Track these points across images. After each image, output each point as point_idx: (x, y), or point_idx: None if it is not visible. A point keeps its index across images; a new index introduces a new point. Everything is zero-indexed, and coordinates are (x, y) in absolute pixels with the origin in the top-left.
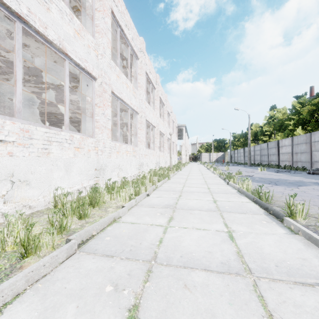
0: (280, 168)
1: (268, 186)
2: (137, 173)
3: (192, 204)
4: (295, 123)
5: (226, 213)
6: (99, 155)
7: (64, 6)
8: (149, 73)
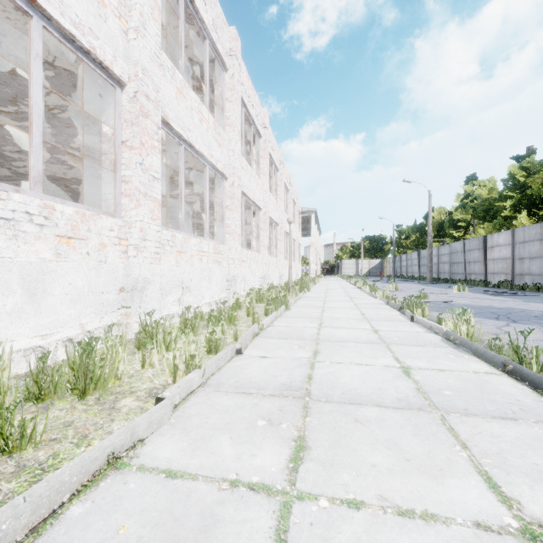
0: (489, 286)
1: (500, 324)
2: (224, 296)
3: (350, 381)
4: (516, 204)
5: (458, 417)
6: (132, 258)
7: None
8: (249, 104)
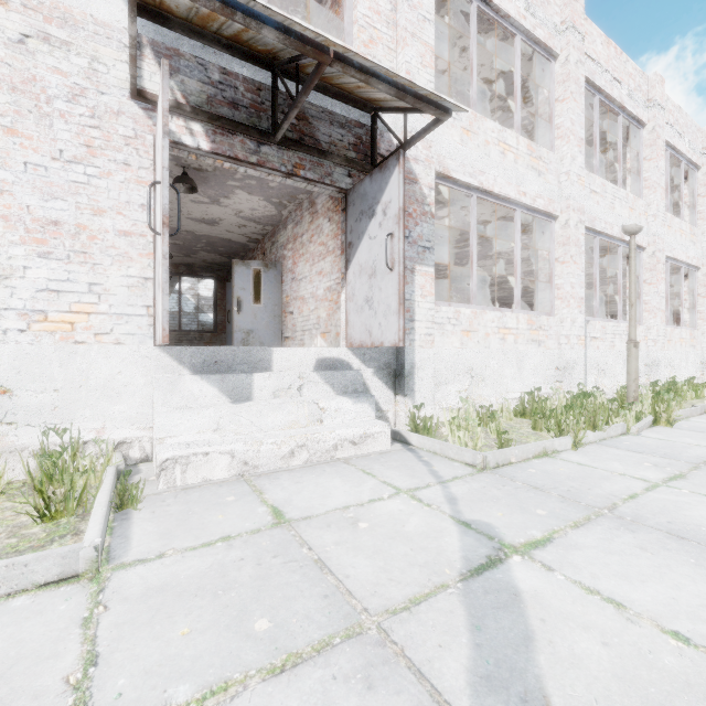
0: None
1: None
2: (697, 376)
3: None
4: None
5: None
6: (650, 347)
7: (622, 192)
8: None
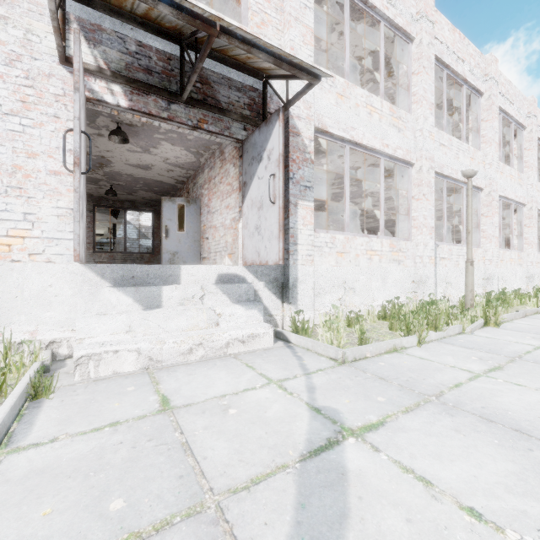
0: None
1: None
2: (523, 288)
3: None
4: None
5: None
6: (487, 265)
7: (465, 146)
8: None
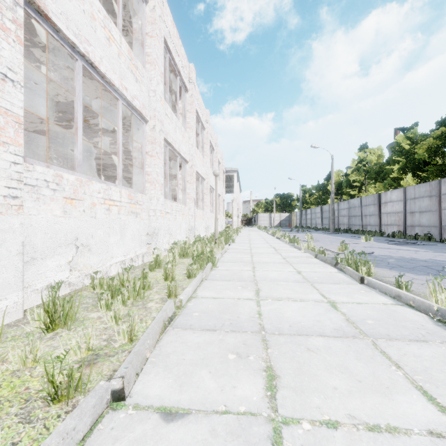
0: (384, 235)
1: None
2: (142, 251)
3: None
4: (403, 167)
5: None
6: None
7: None
8: (175, 52)
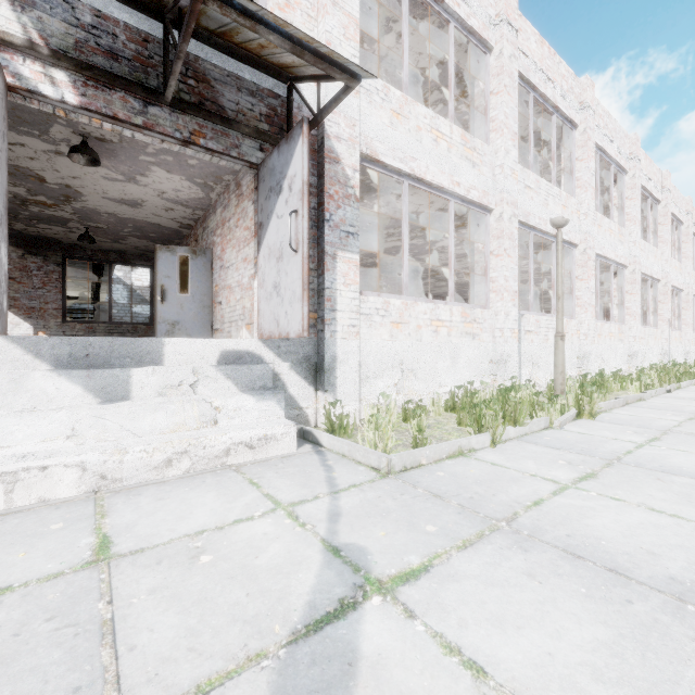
0: None
1: None
2: (624, 369)
3: None
4: None
5: None
6: (582, 341)
7: (555, 190)
8: (647, 181)
